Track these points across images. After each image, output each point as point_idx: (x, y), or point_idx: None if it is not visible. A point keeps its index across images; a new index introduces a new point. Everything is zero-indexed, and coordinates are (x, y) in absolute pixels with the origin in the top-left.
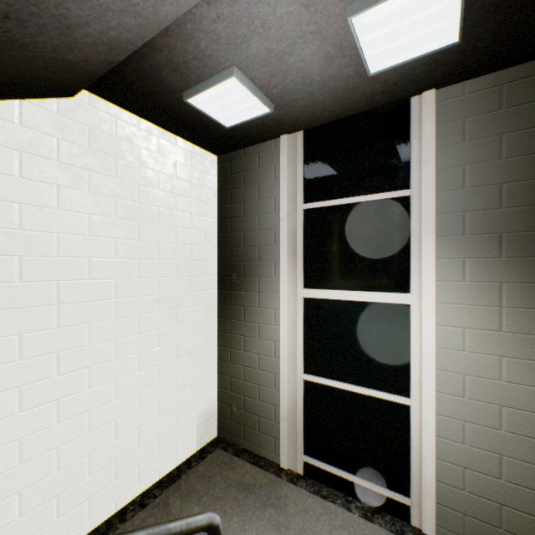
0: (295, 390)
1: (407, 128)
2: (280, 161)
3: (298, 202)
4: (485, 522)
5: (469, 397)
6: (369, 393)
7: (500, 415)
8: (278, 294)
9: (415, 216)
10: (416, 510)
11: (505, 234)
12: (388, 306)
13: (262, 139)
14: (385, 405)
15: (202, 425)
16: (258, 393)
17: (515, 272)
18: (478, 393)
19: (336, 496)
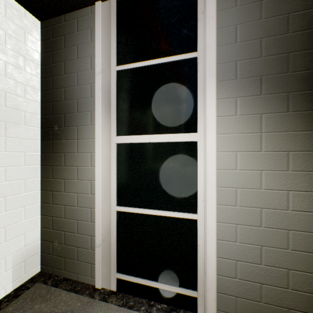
0: (109, 221)
1: (195, 5)
2: (95, 24)
3: (112, 65)
4: (251, 299)
5: (240, 205)
6: (167, 214)
7: (261, 215)
8: (94, 139)
9: (201, 73)
10: (201, 299)
11: (264, 77)
12: (181, 144)
13: (79, 3)
14: (179, 222)
15: (21, 265)
16: (77, 227)
17: (271, 105)
18: (246, 201)
19: (141, 304)
